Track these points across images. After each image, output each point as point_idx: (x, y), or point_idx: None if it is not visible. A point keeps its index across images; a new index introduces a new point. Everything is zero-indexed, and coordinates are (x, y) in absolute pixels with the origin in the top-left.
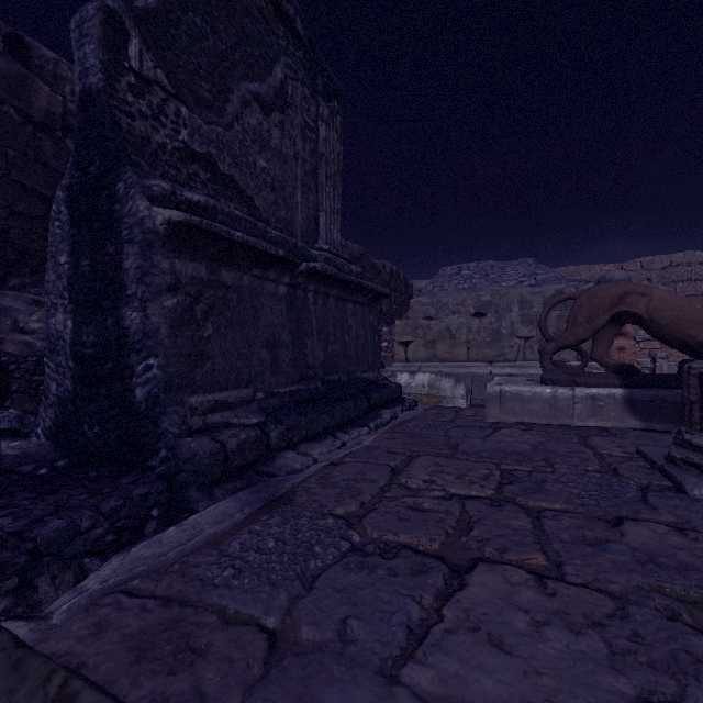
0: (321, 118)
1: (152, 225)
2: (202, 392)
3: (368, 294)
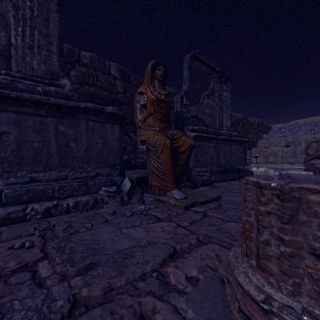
0: (223, 90)
1: (190, 136)
2: (198, 168)
3: (239, 142)
